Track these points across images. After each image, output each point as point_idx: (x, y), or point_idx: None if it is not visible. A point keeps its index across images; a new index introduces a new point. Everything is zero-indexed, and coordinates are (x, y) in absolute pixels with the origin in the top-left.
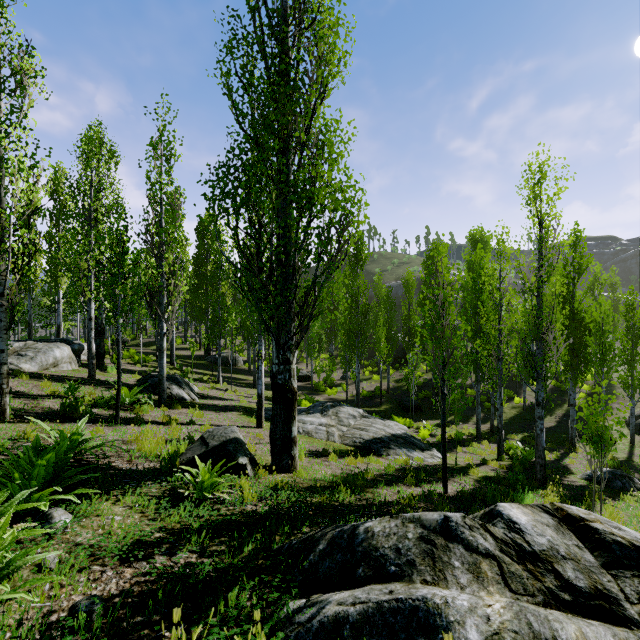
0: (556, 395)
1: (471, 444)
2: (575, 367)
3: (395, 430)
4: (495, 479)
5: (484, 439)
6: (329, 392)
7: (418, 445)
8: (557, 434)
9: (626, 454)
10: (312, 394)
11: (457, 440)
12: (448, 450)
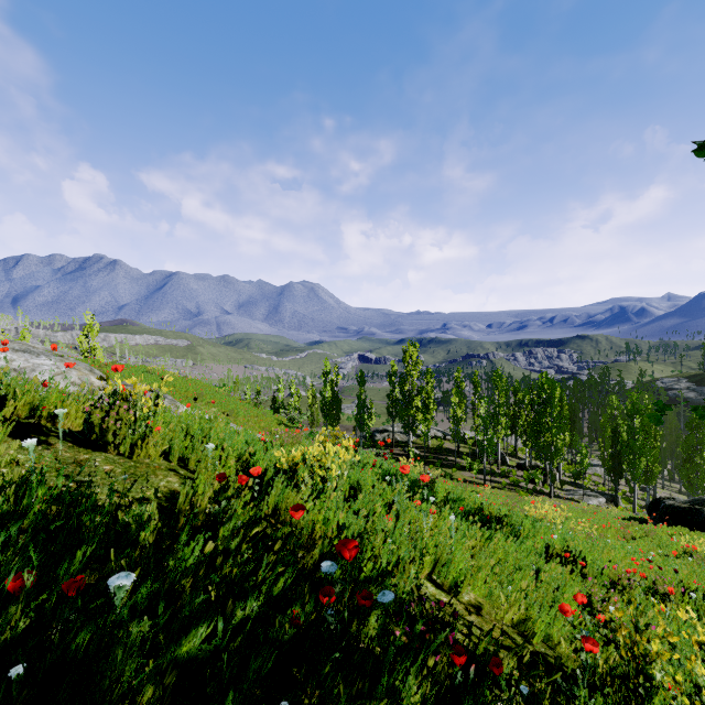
0: None
1: None
2: None
3: None
4: None
5: None
6: None
7: None
8: None
9: None
10: None
11: None
12: None
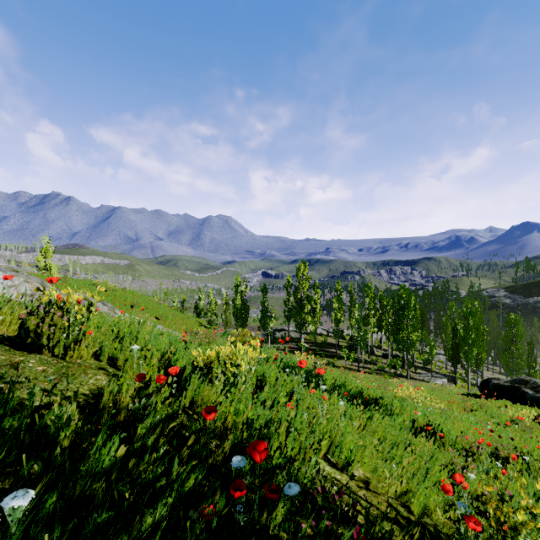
0: None
1: None
2: None
3: None
4: None
5: None
6: None
7: None
8: None
9: None
10: None
11: None
12: None
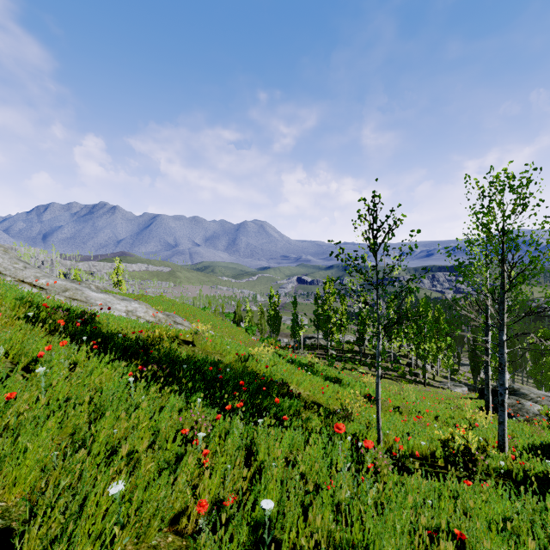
0: None
1: None
2: None
3: None
4: None
5: None
6: None
7: None
8: None
9: None
10: None
11: None
12: None
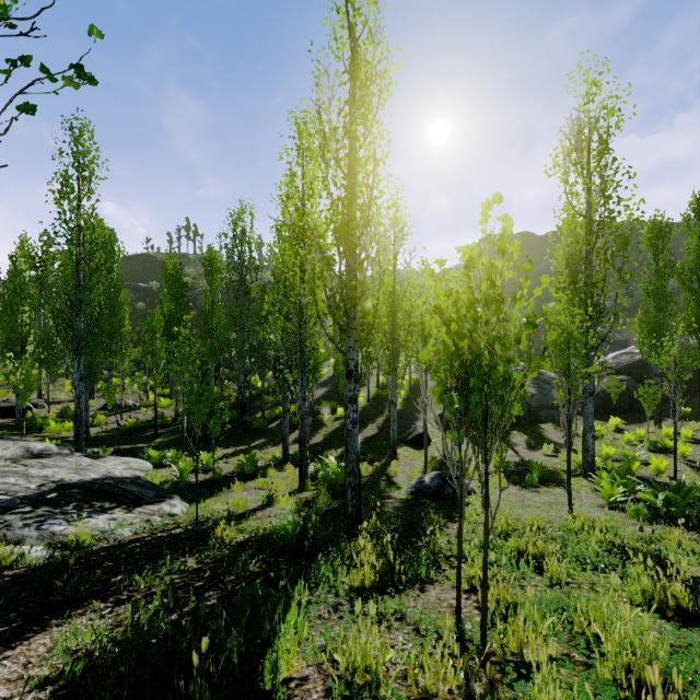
0: (378, 402)
1: (266, 473)
2: (397, 354)
3: (88, 473)
4: (264, 542)
5: (292, 462)
6: (54, 428)
7: (130, 497)
8: (379, 442)
9: (442, 452)
10: (10, 435)
11: (247, 471)
12: (217, 492)
